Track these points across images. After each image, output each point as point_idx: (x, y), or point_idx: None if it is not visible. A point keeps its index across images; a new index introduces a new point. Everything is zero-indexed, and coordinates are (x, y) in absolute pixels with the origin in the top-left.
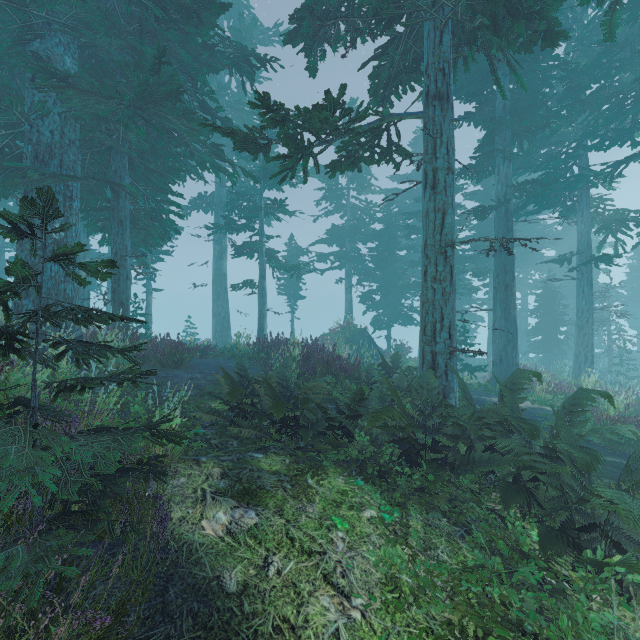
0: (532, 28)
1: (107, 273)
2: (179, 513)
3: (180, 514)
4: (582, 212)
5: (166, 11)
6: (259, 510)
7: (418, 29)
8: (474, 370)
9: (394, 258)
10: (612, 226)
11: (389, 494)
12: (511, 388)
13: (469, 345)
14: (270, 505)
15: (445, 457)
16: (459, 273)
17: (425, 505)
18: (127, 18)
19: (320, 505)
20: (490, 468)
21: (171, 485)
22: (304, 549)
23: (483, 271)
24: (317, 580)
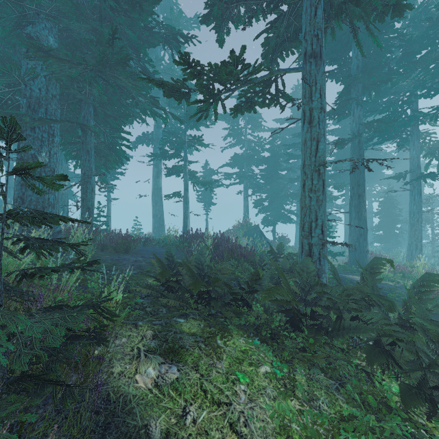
0: (383, 4)
1: (60, 184)
2: (119, 368)
3: (120, 369)
4: (414, 142)
5: (118, 3)
6: (180, 366)
7: (298, 8)
8: (335, 255)
9: (278, 176)
10: (436, 152)
11: (279, 352)
12: (370, 271)
13: (332, 237)
14: (188, 361)
15: (320, 323)
16: None
17: (307, 363)
18: (92, 9)
19: (227, 362)
20: (357, 334)
21: (115, 344)
22: (214, 400)
23: (341, 185)
24: (224, 428)
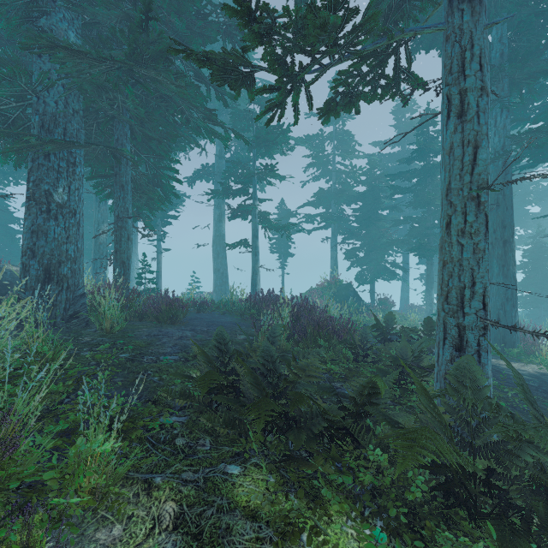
0: None
1: None
2: None
3: None
4: None
5: None
6: None
7: None
8: None
9: (377, 217)
10: None
11: None
12: None
13: None
14: None
15: (505, 494)
16: None
17: None
18: None
19: None
20: None
21: (95, 545)
22: None
23: None
24: None
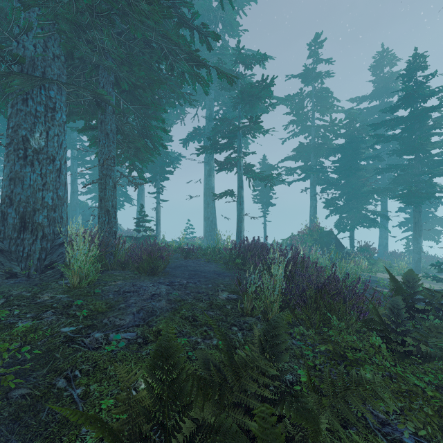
0: None
1: None
2: None
3: None
4: None
5: None
6: None
7: None
8: None
9: (357, 168)
10: None
11: None
12: None
13: None
14: None
15: None
16: (434, 177)
17: None
18: None
19: None
20: None
21: None
22: None
23: None
24: None
